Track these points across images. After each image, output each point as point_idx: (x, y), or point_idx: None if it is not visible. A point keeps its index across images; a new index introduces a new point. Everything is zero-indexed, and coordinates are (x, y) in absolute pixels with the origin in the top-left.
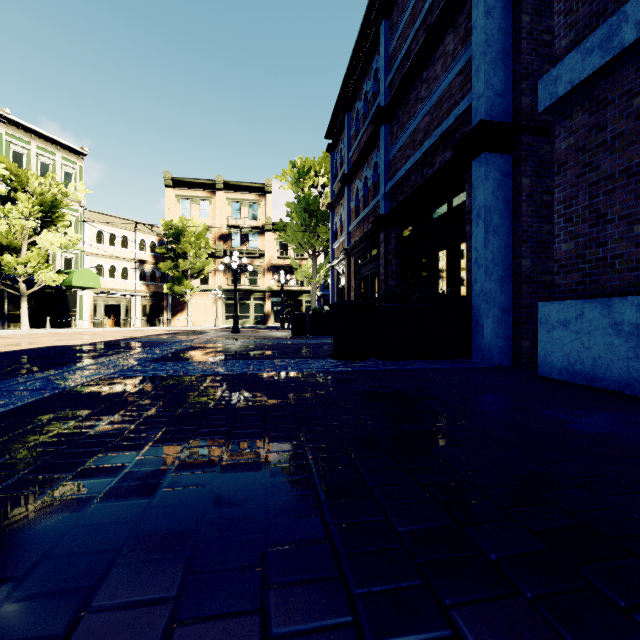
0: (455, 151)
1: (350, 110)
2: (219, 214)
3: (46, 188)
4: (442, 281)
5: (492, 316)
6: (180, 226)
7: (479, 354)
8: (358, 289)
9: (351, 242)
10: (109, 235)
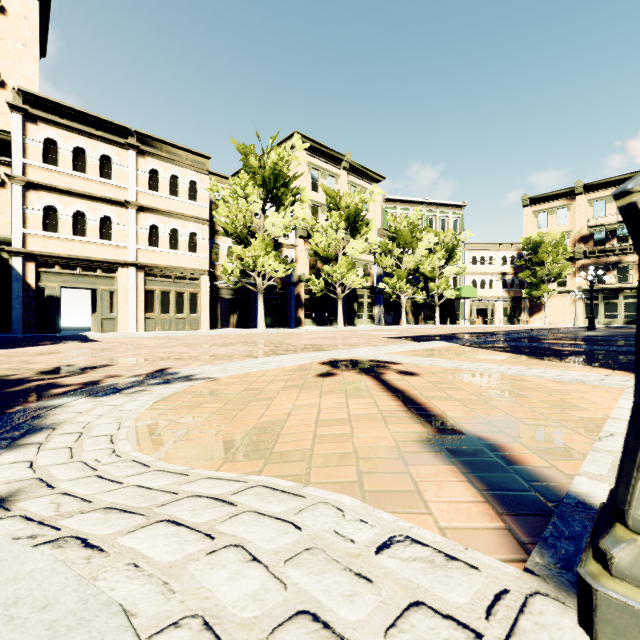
0: None
1: None
2: (578, 218)
3: (449, 240)
4: None
5: None
6: (537, 240)
7: None
8: None
9: None
10: (480, 258)
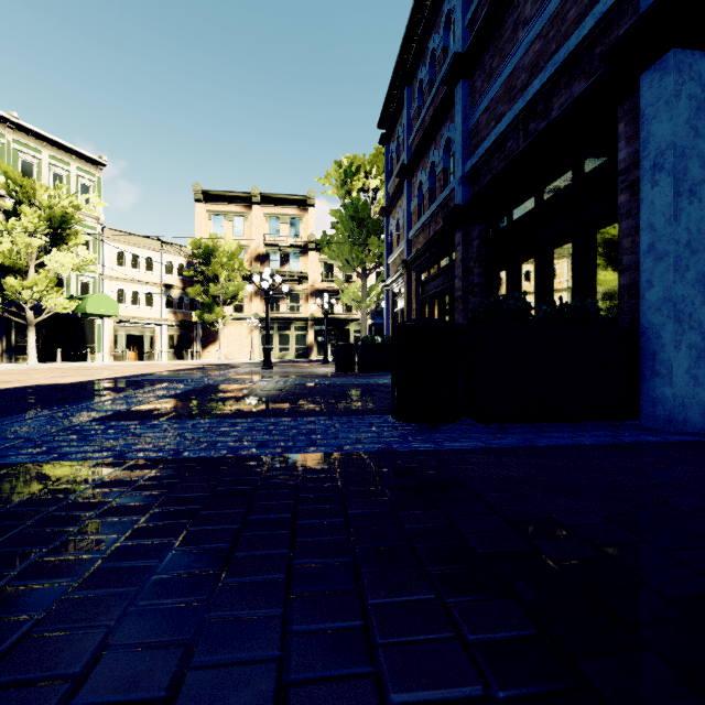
0: (607, 62)
1: (410, 83)
2: (255, 231)
3: (55, 200)
4: (560, 293)
5: (687, 345)
6: (210, 245)
7: (659, 413)
8: (421, 313)
9: (411, 252)
10: (131, 256)
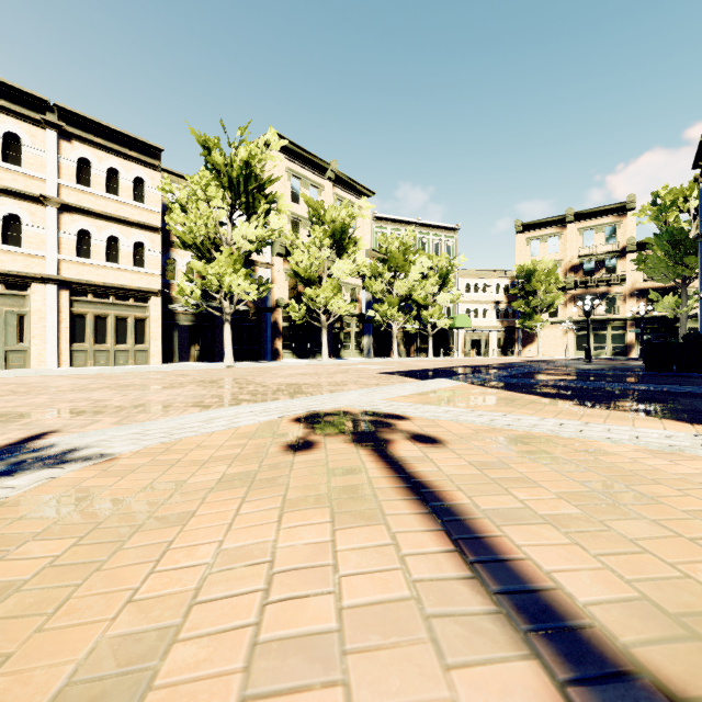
0: None
1: None
2: (569, 246)
3: (443, 264)
4: None
5: None
6: (531, 268)
7: None
8: None
9: None
10: (473, 285)
